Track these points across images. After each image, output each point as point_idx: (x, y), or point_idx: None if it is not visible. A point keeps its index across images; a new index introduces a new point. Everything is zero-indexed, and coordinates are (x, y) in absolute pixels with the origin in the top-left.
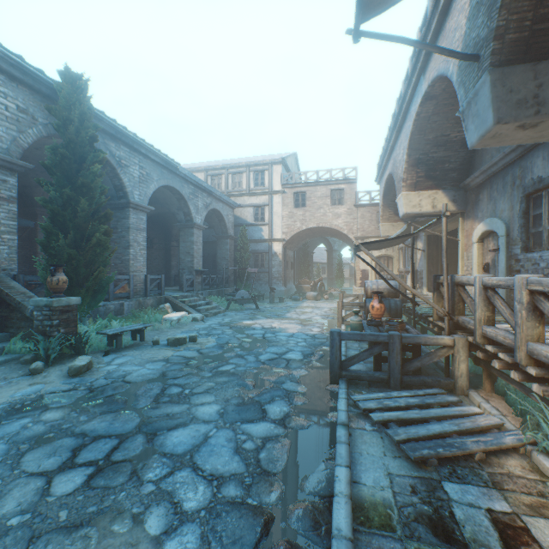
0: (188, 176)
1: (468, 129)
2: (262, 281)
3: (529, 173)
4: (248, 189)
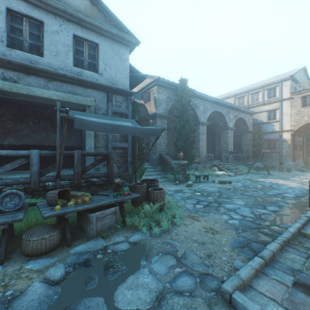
0: (225, 103)
1: None
2: (273, 158)
3: None
4: (262, 101)
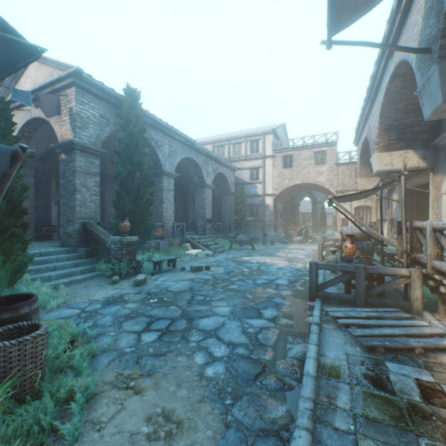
0: (201, 149)
1: (424, 105)
2: (256, 228)
3: None
4: (245, 155)
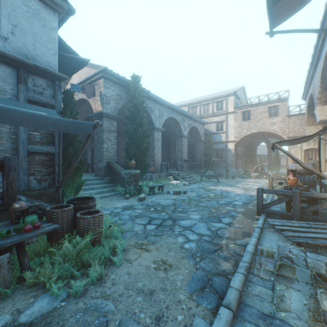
0: (180, 111)
1: None
2: (221, 166)
3: None
4: (212, 112)
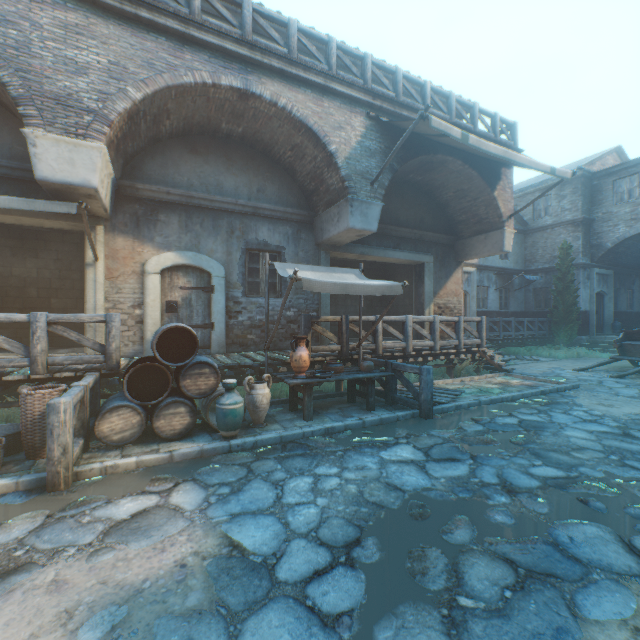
0: None
1: (355, 216)
2: None
3: (255, 233)
4: None
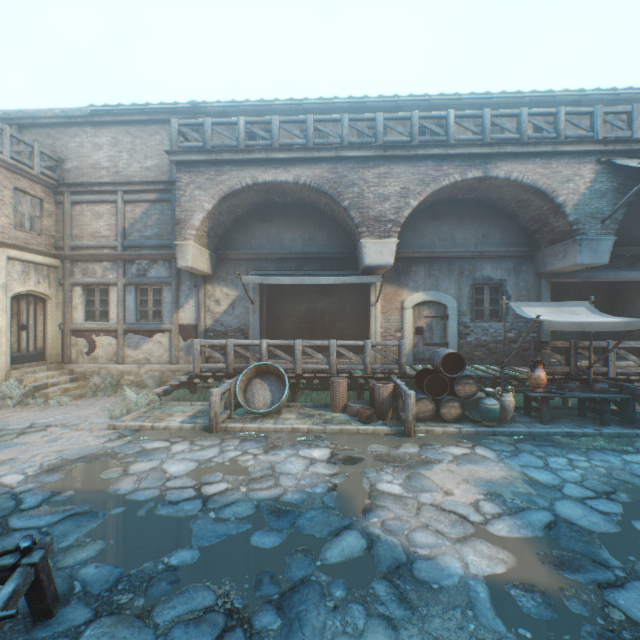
0: None
1: (583, 253)
2: None
3: (479, 272)
4: None
